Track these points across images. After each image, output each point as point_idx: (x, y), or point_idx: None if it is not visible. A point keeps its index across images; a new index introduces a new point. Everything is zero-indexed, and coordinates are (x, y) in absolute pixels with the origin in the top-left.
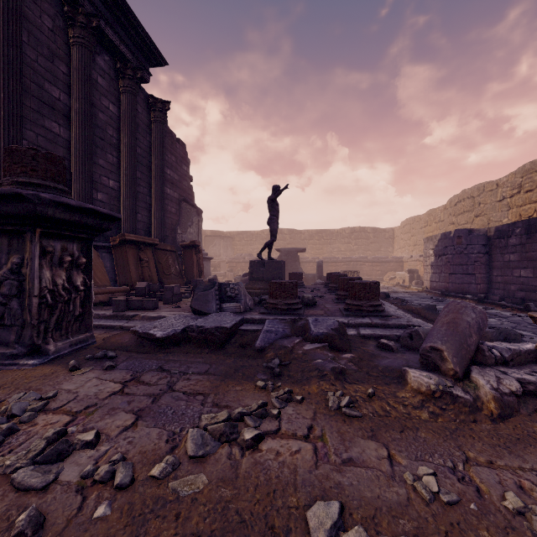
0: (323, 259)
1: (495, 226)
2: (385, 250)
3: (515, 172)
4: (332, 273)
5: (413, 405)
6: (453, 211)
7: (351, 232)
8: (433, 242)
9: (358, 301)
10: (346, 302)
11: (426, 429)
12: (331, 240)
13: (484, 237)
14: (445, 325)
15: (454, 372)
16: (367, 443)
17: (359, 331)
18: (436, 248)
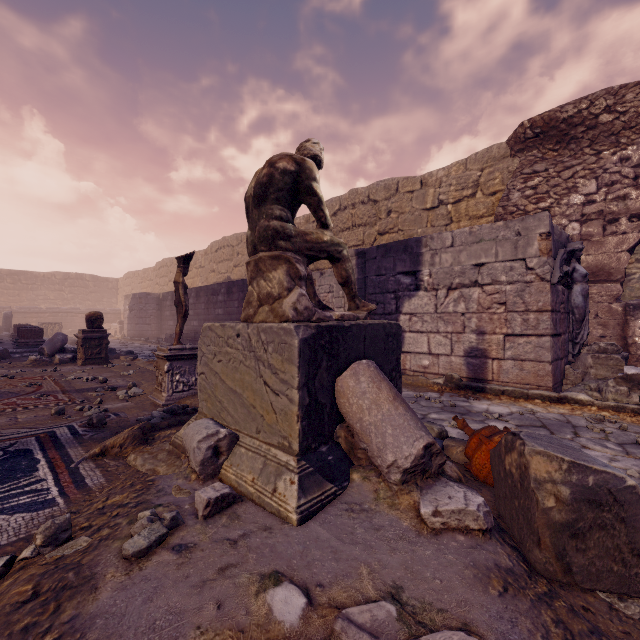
0: (18, 309)
1: (162, 293)
2: (108, 301)
3: None
4: (17, 325)
5: (28, 364)
6: (158, 273)
7: (64, 277)
8: (129, 300)
9: (27, 340)
10: (18, 341)
11: (29, 367)
12: (35, 285)
13: (158, 299)
14: (49, 340)
15: (48, 354)
16: (3, 370)
17: (23, 354)
18: (130, 305)
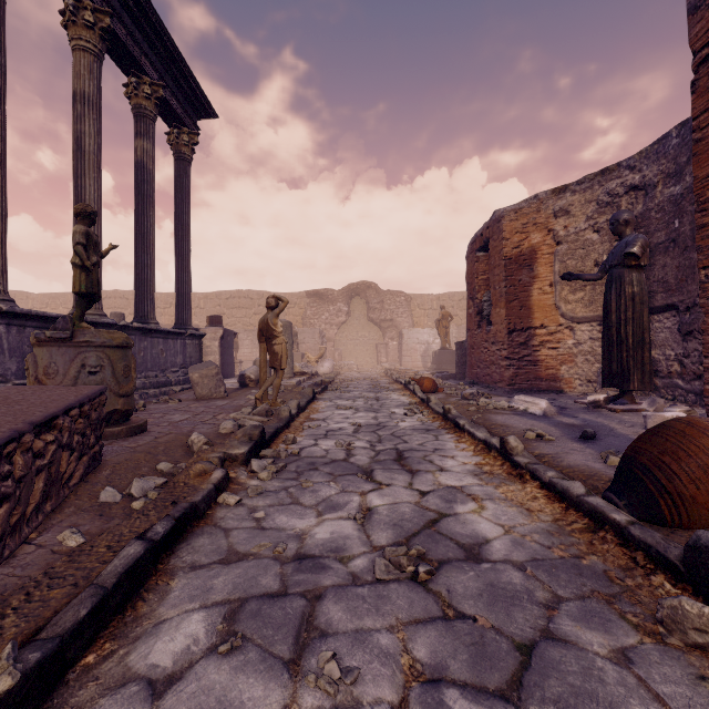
0: None
1: None
2: None
3: (44, 294)
4: None
5: None
6: None
7: None
8: None
9: None
10: None
11: None
12: None
13: None
14: None
15: None
16: None
17: None
18: None
